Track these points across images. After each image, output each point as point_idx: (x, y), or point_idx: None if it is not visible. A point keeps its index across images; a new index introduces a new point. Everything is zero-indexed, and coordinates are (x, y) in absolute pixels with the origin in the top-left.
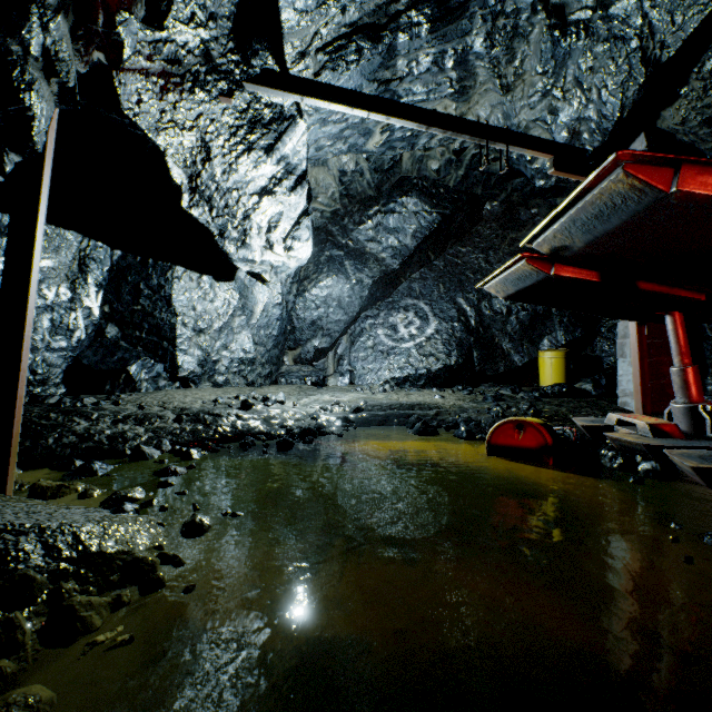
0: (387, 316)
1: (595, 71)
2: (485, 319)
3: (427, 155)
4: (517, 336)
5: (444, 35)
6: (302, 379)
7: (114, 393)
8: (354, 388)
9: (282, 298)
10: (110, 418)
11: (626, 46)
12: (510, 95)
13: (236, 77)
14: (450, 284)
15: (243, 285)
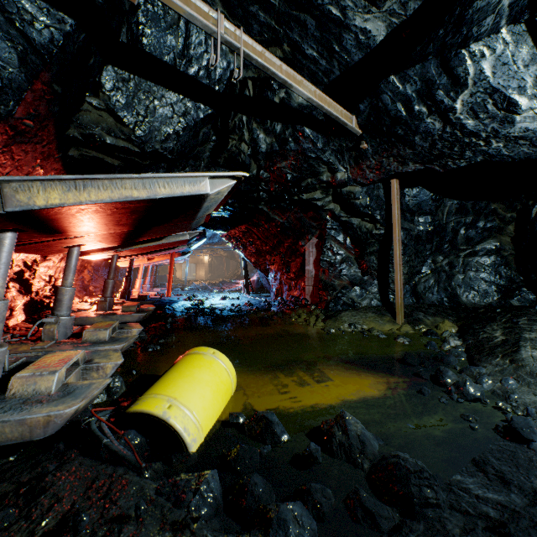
0: None
1: None
2: None
3: None
4: None
5: None
6: None
7: None
8: None
9: None
10: (509, 325)
11: None
12: None
13: (357, 138)
14: None
15: None
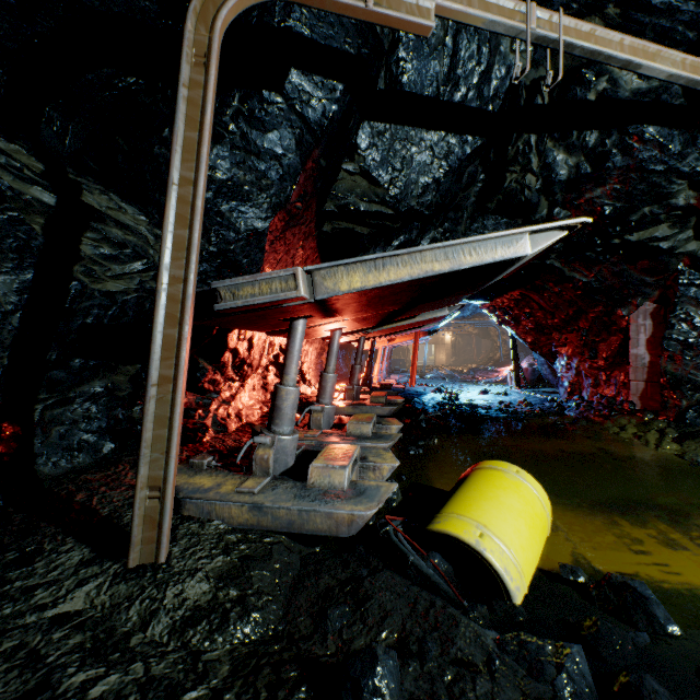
0: None
1: None
2: None
3: None
4: None
5: None
6: None
7: None
8: None
9: None
10: None
11: None
12: None
13: None
14: None
15: None
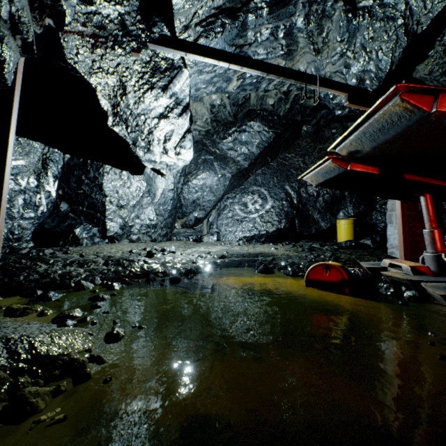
0: (241, 197)
1: (374, 40)
2: (303, 199)
3: (266, 95)
4: (323, 210)
5: (278, 15)
6: (186, 237)
7: (64, 246)
8: (220, 243)
9: (174, 186)
10: (61, 263)
11: (395, 23)
12: (319, 55)
13: (142, 39)
14: (280, 177)
15: (149, 177)
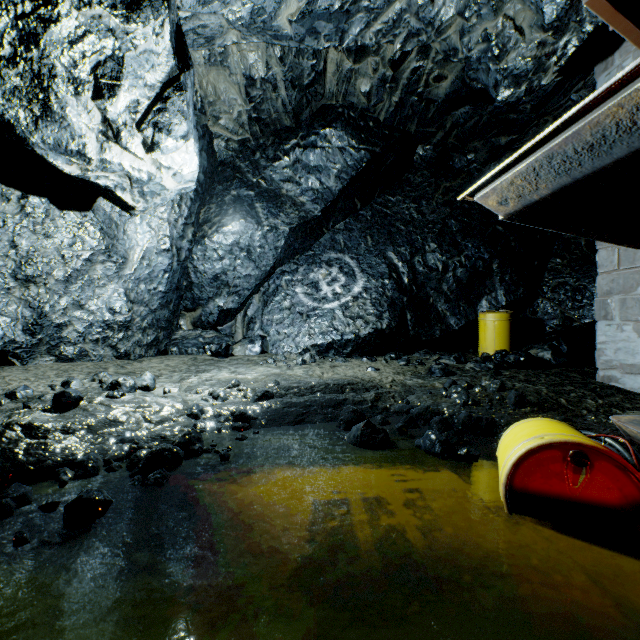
0: (307, 271)
1: None
2: (419, 277)
3: (357, 70)
4: (454, 296)
5: None
6: (200, 348)
7: None
8: (265, 359)
9: (170, 243)
10: None
11: None
12: None
13: None
14: (378, 236)
15: (108, 219)
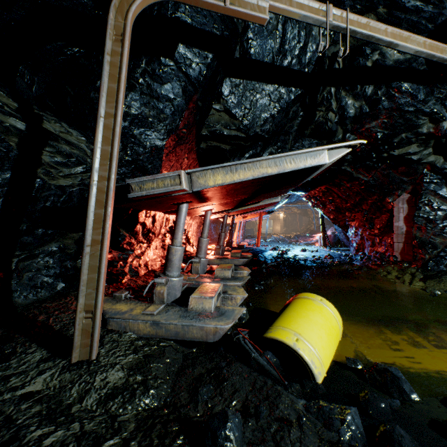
0: None
1: None
2: None
3: None
4: None
5: None
6: None
7: None
8: None
9: None
10: None
11: None
12: None
13: None
14: None
15: None
